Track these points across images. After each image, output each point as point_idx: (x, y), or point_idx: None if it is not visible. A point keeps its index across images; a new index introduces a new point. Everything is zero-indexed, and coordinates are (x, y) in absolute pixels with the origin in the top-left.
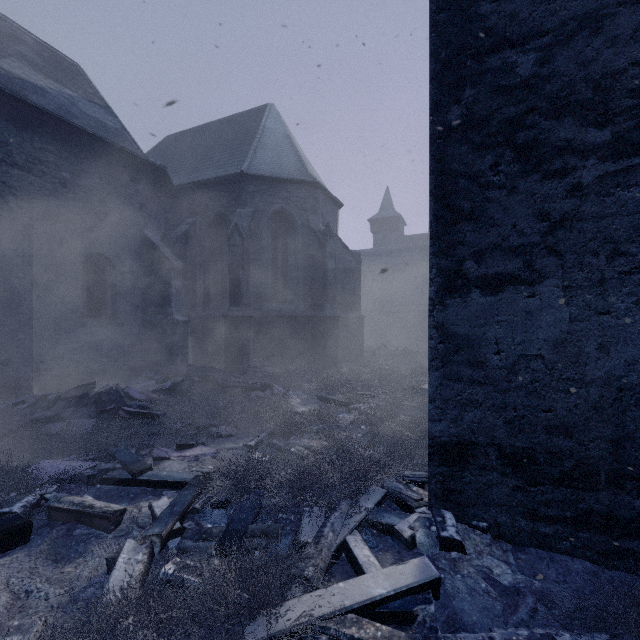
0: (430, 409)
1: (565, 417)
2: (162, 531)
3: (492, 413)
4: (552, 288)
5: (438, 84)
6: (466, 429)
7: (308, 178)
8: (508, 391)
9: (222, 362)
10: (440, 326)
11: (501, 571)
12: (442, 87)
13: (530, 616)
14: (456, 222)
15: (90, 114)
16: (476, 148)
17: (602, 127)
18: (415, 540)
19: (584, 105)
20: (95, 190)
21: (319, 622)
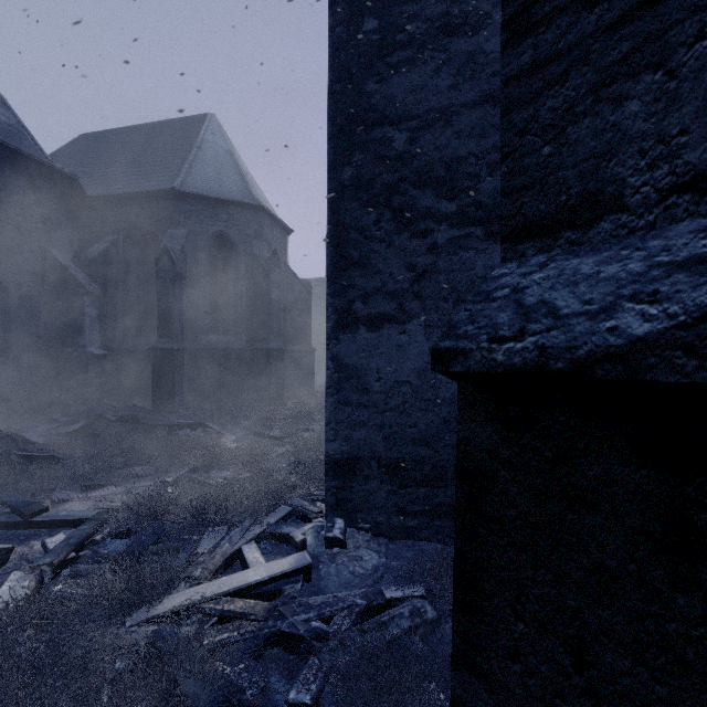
0: (327, 431)
1: (425, 431)
2: (54, 560)
3: (374, 431)
4: (417, 327)
5: (334, 145)
6: (355, 446)
7: (252, 201)
8: (386, 412)
9: (150, 401)
10: (335, 358)
11: (370, 558)
12: (338, 149)
13: (375, 582)
14: (348, 268)
15: None
16: (363, 205)
17: (451, 200)
18: (306, 543)
19: (439, 181)
20: None
21: (197, 605)
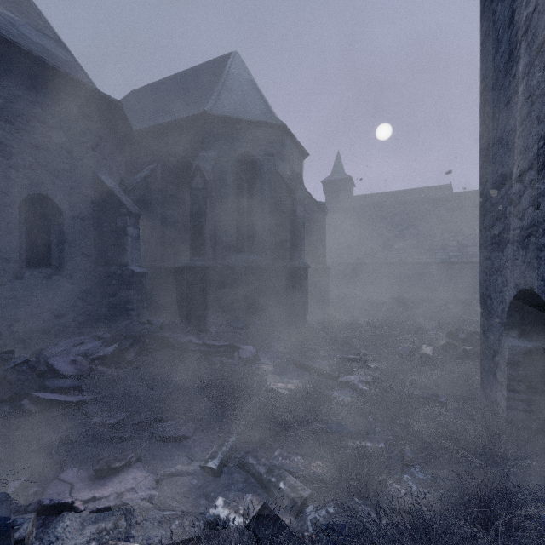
0: None
1: None
2: None
3: None
4: None
5: None
6: None
7: (275, 121)
8: None
9: (184, 316)
10: None
11: None
12: None
13: None
14: None
15: (33, 39)
16: None
17: None
18: None
19: None
20: (35, 121)
21: None
